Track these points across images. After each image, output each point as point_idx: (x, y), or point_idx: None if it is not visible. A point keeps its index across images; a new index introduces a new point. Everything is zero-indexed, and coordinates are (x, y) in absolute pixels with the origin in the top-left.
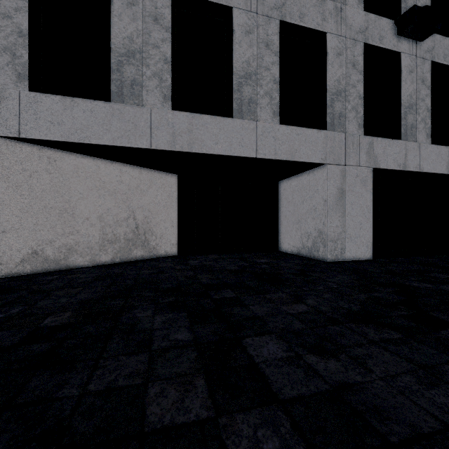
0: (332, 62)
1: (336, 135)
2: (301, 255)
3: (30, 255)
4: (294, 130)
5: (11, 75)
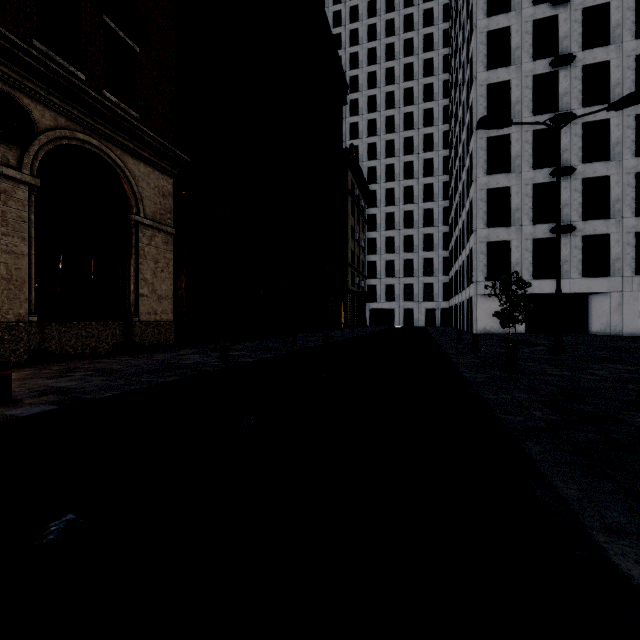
0: (613, 246)
1: (616, 278)
2: (599, 334)
3: (483, 328)
4: (590, 280)
5: (482, 277)
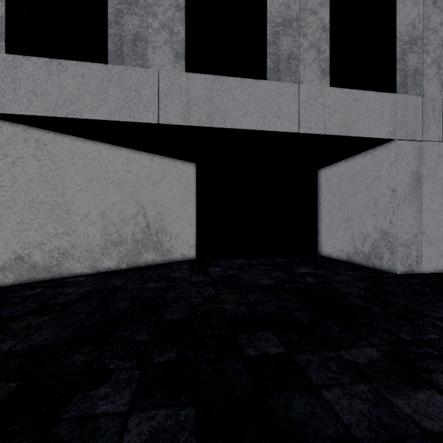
0: None
1: (409, 99)
2: (352, 262)
3: (13, 261)
4: (350, 95)
5: None
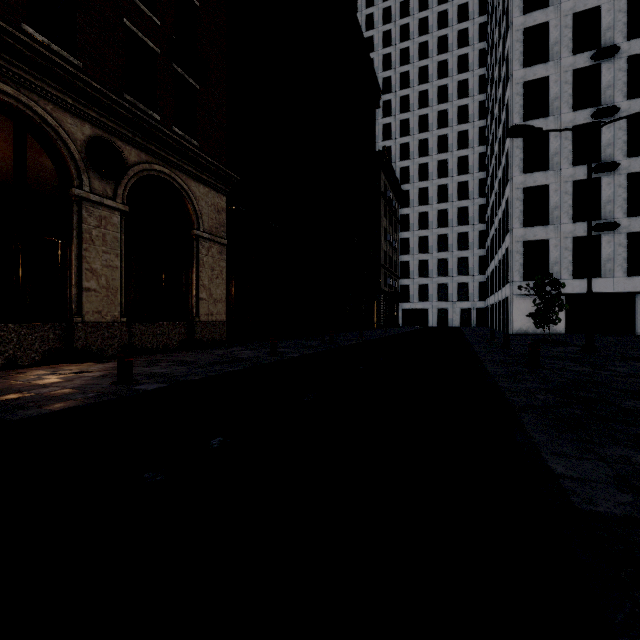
0: None
1: None
2: None
3: (519, 329)
4: (636, 278)
5: (518, 277)
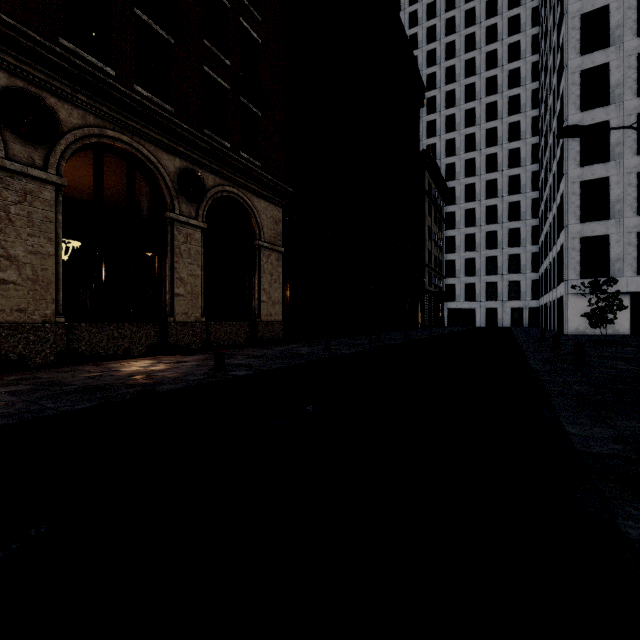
0: None
1: None
2: None
3: (576, 329)
4: None
5: (574, 275)
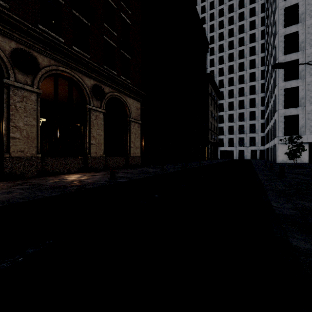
0: None
1: None
2: None
3: (282, 160)
4: None
5: (281, 134)
